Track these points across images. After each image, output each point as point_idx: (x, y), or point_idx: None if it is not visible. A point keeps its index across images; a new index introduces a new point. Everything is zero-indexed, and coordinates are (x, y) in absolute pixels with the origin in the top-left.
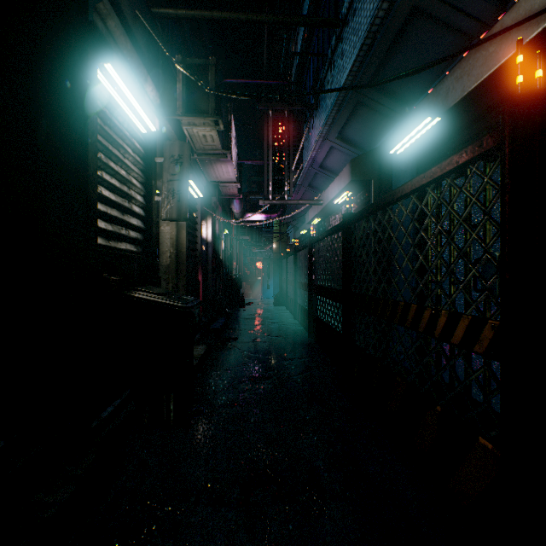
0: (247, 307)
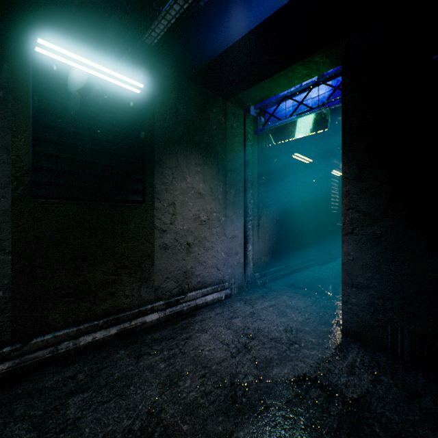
0: None
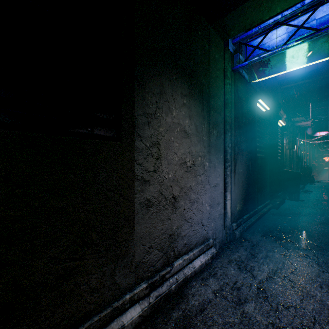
0: (316, 183)
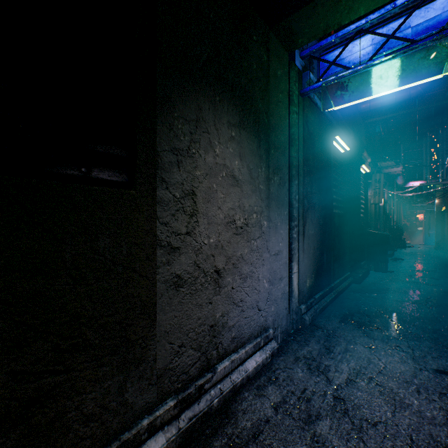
0: (408, 248)
